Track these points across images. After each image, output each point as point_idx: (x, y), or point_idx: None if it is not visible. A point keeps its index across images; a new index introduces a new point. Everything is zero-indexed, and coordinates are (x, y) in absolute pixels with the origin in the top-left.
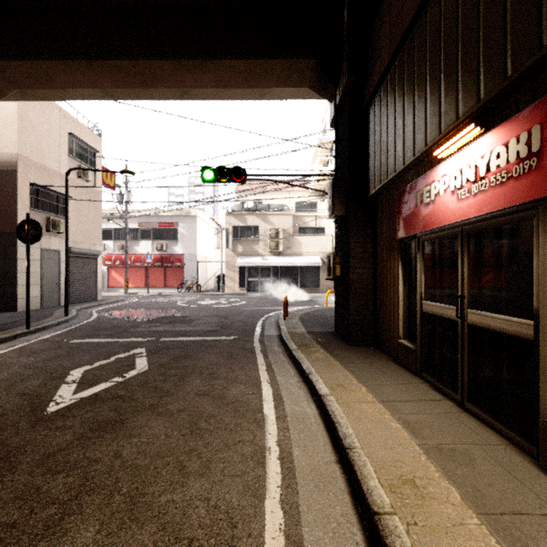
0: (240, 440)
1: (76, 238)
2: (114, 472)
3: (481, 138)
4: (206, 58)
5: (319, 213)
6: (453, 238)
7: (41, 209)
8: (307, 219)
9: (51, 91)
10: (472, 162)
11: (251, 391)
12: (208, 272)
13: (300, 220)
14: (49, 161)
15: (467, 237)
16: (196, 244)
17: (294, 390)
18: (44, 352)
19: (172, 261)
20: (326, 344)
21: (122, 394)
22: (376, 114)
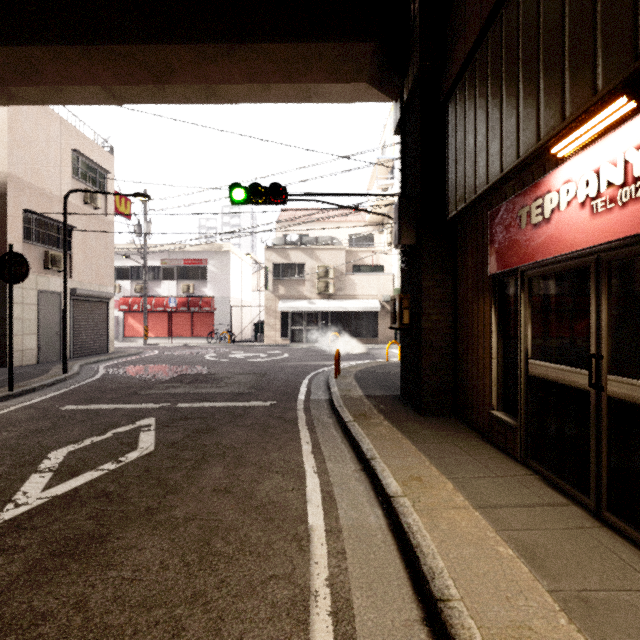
0: (272, 575)
1: (82, 277)
2: (69, 639)
3: (636, 117)
4: (234, 41)
5: (376, 247)
6: (581, 270)
7: (37, 242)
8: (362, 254)
9: (44, 92)
10: (618, 157)
11: (291, 486)
12: (244, 318)
13: (354, 255)
14: (47, 182)
15: (608, 268)
16: (229, 284)
17: (351, 484)
18: (23, 424)
19: (200, 305)
20: (390, 413)
21: (111, 490)
22: (458, 109)
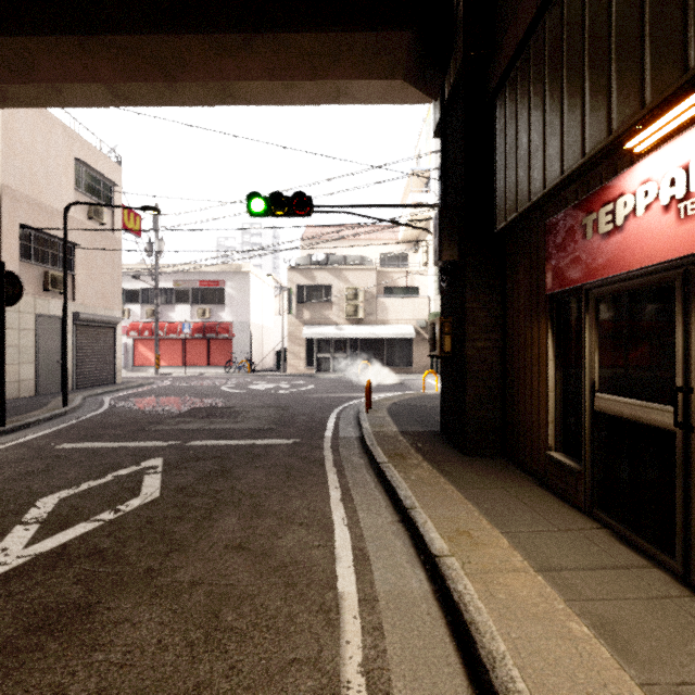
0: (293, 659)
1: (86, 300)
2: None
3: None
4: (253, 31)
5: (411, 268)
6: (662, 287)
7: (36, 261)
8: (395, 275)
9: (41, 92)
10: None
11: (317, 542)
12: (266, 345)
13: (386, 276)
14: (47, 195)
15: None
16: (249, 308)
17: (387, 539)
18: (12, 465)
19: (217, 331)
20: (430, 452)
21: (106, 546)
22: (508, 106)
